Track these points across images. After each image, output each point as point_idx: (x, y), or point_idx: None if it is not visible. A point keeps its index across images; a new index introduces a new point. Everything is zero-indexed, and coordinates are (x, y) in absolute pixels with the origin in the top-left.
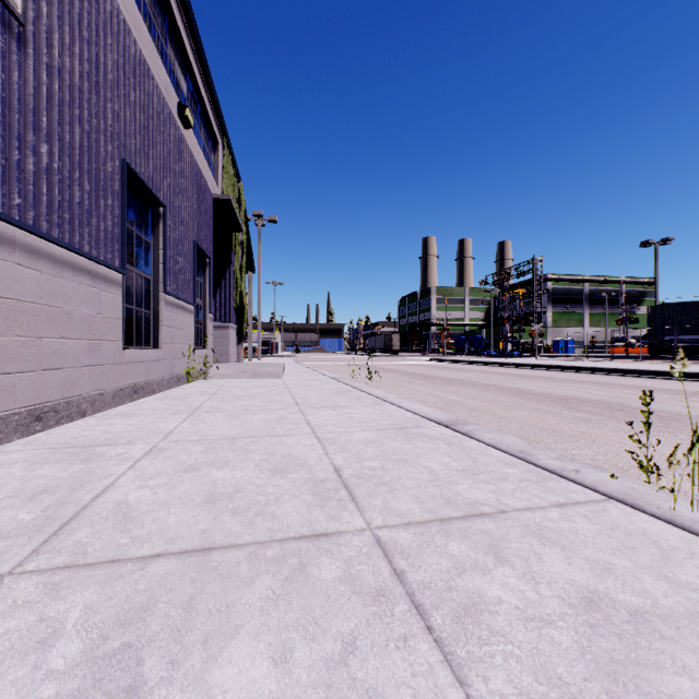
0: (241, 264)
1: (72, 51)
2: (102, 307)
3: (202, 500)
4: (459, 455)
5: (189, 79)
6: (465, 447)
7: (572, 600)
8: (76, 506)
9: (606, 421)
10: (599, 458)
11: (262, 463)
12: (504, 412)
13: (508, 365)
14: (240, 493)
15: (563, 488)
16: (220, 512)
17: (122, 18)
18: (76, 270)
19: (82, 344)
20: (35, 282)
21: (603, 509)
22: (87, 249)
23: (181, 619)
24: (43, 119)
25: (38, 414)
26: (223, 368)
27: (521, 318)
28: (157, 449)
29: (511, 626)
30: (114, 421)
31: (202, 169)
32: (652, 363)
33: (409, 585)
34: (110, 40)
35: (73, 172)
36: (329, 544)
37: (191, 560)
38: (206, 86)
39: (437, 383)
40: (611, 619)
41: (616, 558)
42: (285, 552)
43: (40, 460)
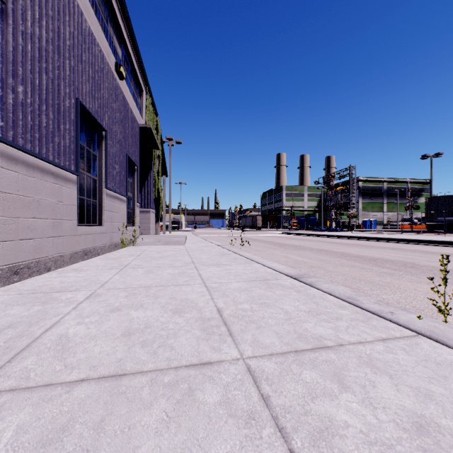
0: (158, 170)
1: (41, 24)
2: (62, 197)
3: (121, 334)
4: (305, 300)
5: (123, 47)
6: (309, 294)
7: (405, 424)
8: (30, 338)
9: (403, 274)
10: (402, 301)
11: (166, 305)
12: (333, 268)
13: (333, 236)
14: (149, 328)
15: (383, 326)
16: (132, 344)
17: (76, 3)
18: (44, 172)
19: (48, 222)
20: (14, 179)
21: (416, 343)
22: (52, 158)
23: (91, 440)
24: (19, 69)
25: (16, 270)
26: (146, 238)
27: (342, 206)
28: (95, 294)
29: (358, 450)
30: (69, 274)
31: (132, 107)
32: (429, 235)
33: (273, 409)
34: (68, 18)
35: (41, 105)
36: (211, 371)
37: (106, 385)
38: (135, 53)
39: (287, 249)
40: (440, 444)
41: (433, 386)
42: (178, 378)
43: (13, 302)
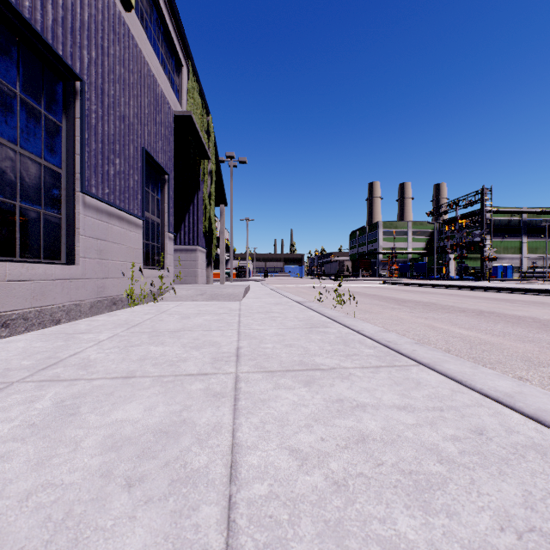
0: (210, 193)
1: None
2: None
3: None
4: None
5: None
6: None
7: None
8: None
9: None
10: None
11: None
12: None
13: (468, 288)
14: None
15: None
16: None
17: None
18: None
19: None
20: None
21: None
22: None
23: None
24: None
25: None
26: (183, 289)
27: (470, 244)
28: None
29: None
30: None
31: (157, 76)
32: None
33: None
34: None
35: None
36: None
37: None
38: None
39: (415, 308)
40: None
41: None
42: None
43: None
